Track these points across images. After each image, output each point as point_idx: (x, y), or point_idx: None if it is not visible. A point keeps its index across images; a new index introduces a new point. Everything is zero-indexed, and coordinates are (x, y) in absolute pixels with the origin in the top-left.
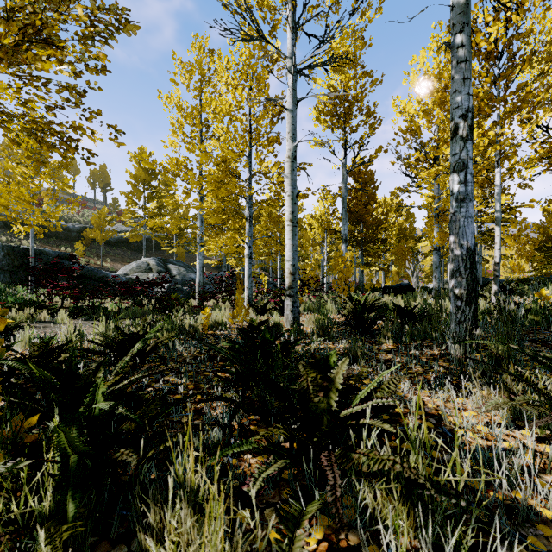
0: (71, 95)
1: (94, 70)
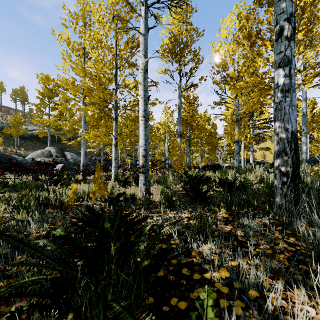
0: None
1: None
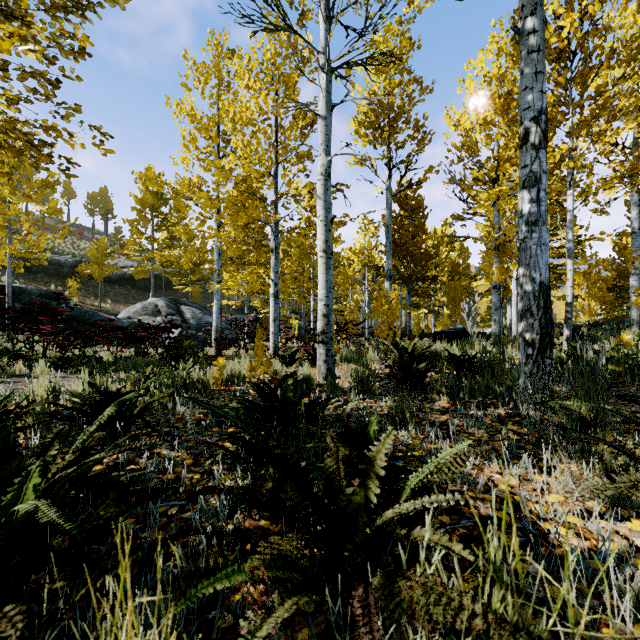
0: (40, 85)
1: (69, 52)
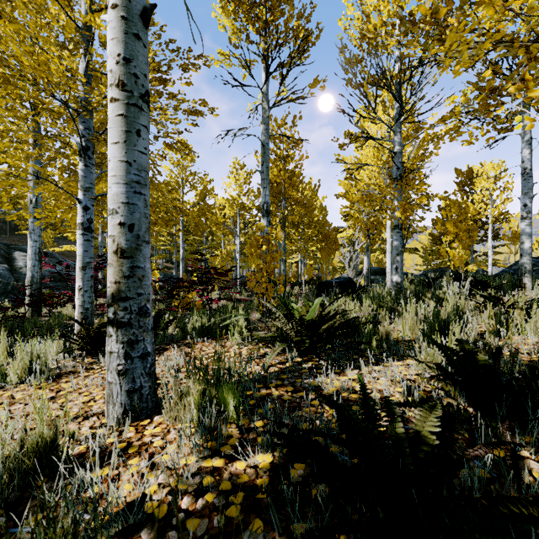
0: None
1: None
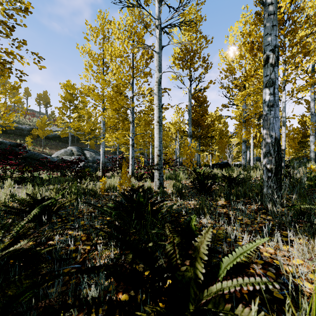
0: (3, 28)
1: (19, 10)
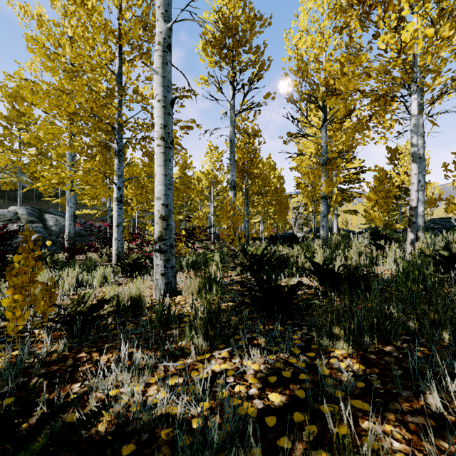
0: None
1: None
